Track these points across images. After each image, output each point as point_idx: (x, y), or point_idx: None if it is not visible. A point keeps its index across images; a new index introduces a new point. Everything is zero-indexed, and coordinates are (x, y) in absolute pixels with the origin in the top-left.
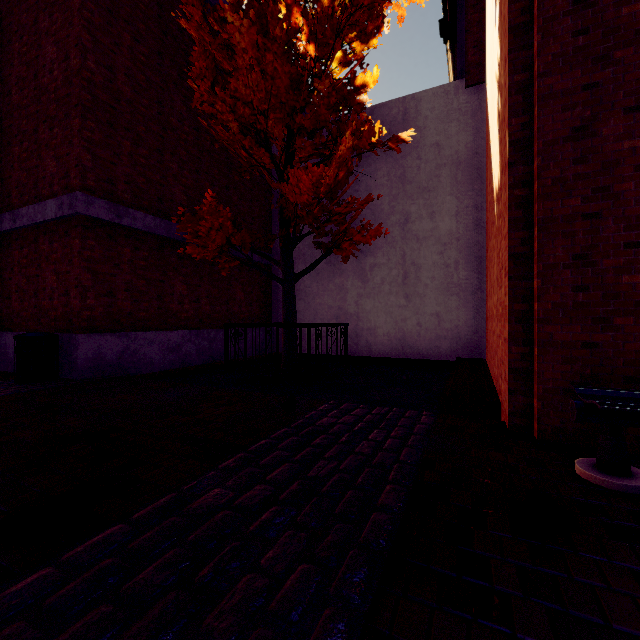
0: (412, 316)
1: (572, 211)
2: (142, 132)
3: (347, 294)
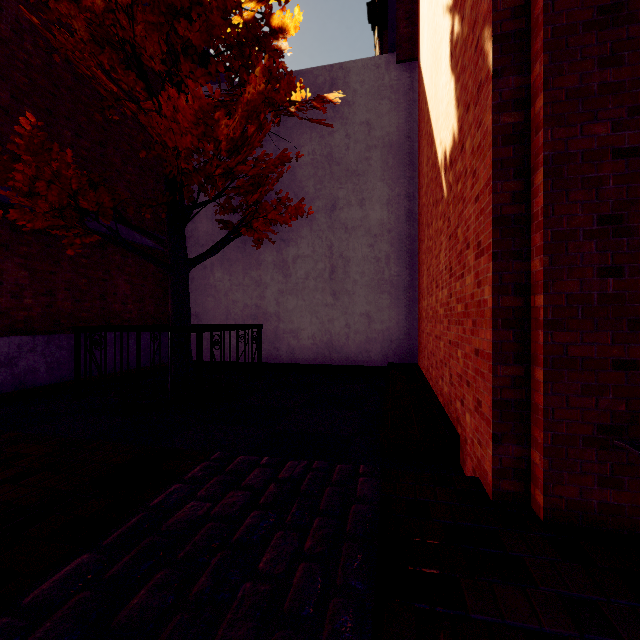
0: (340, 316)
1: (598, 144)
2: None
3: (266, 290)
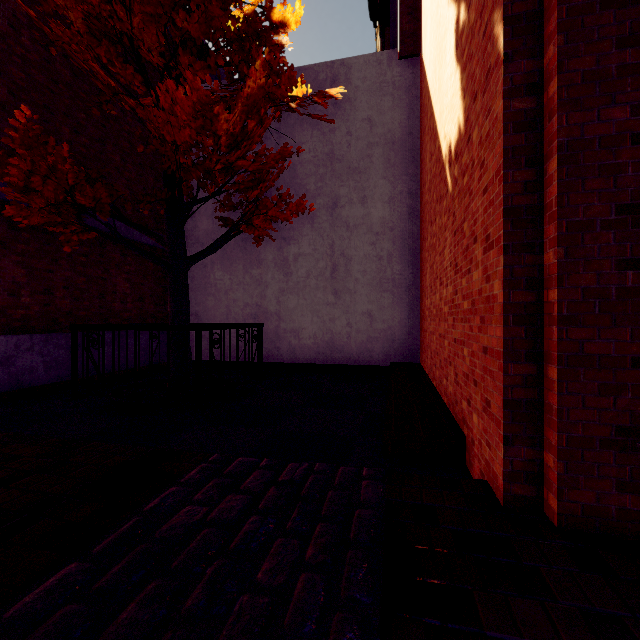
0: (342, 315)
1: (616, 129)
2: None
3: (267, 289)
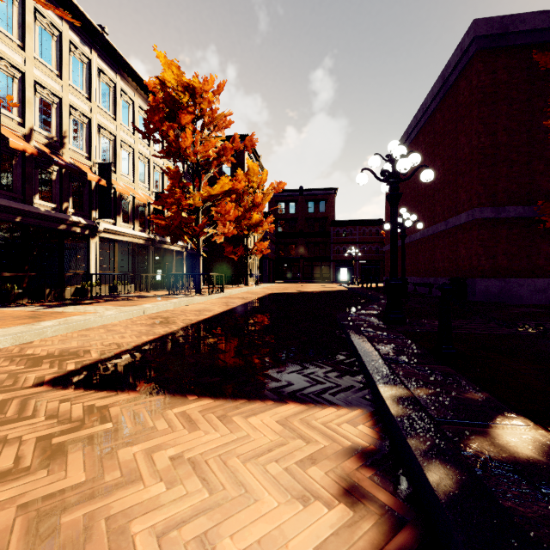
0: None
1: None
2: (514, 157)
3: None
